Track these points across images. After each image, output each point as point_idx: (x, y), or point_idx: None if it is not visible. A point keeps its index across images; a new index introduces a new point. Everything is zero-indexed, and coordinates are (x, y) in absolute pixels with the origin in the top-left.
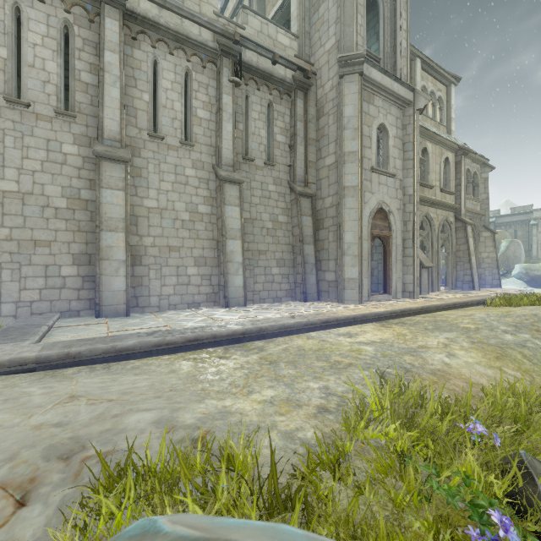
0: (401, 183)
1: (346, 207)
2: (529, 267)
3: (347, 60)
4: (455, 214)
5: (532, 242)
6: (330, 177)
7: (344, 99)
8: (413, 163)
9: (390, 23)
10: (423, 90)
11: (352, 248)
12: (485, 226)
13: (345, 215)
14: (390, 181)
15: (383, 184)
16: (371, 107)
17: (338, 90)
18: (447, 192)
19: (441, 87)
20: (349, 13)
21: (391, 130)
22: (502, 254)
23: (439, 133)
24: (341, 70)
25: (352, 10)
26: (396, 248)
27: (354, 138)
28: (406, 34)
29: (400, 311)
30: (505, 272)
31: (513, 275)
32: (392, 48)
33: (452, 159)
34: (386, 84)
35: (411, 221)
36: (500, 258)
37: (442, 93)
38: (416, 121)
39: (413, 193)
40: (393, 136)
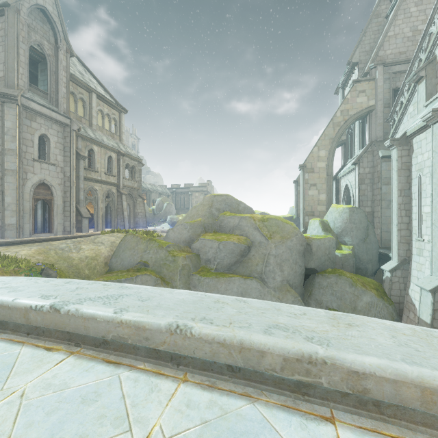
0: (62, 169)
1: (6, 181)
2: (172, 217)
3: (5, 95)
4: (117, 188)
5: (190, 204)
6: (1, 159)
7: (5, 116)
8: (71, 159)
9: (56, 74)
10: (101, 111)
11: (12, 206)
12: (140, 195)
13: (6, 186)
14: (53, 167)
15: (45, 169)
16: (34, 123)
17: (2, 108)
18: (110, 175)
19: (115, 112)
20: (11, 65)
21: (53, 138)
22: (164, 210)
23: (106, 141)
24: (1, 99)
25: (14, 64)
26: (57, 206)
27: (13, 141)
28: (66, 85)
29: (30, 240)
30: (164, 220)
31: (167, 221)
32: (57, 90)
33: (115, 157)
34: (45, 113)
35: (69, 192)
36: (163, 212)
37: (116, 116)
38: (73, 136)
39: (71, 176)
40: (55, 142)
